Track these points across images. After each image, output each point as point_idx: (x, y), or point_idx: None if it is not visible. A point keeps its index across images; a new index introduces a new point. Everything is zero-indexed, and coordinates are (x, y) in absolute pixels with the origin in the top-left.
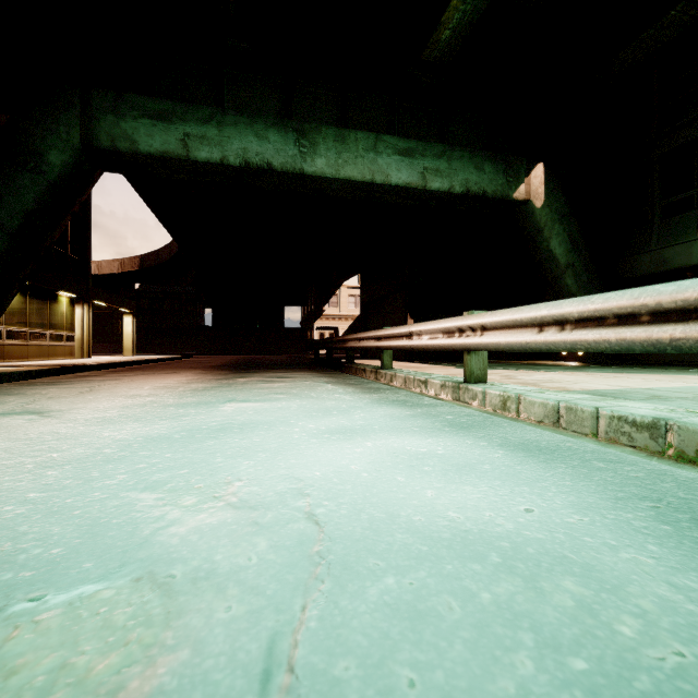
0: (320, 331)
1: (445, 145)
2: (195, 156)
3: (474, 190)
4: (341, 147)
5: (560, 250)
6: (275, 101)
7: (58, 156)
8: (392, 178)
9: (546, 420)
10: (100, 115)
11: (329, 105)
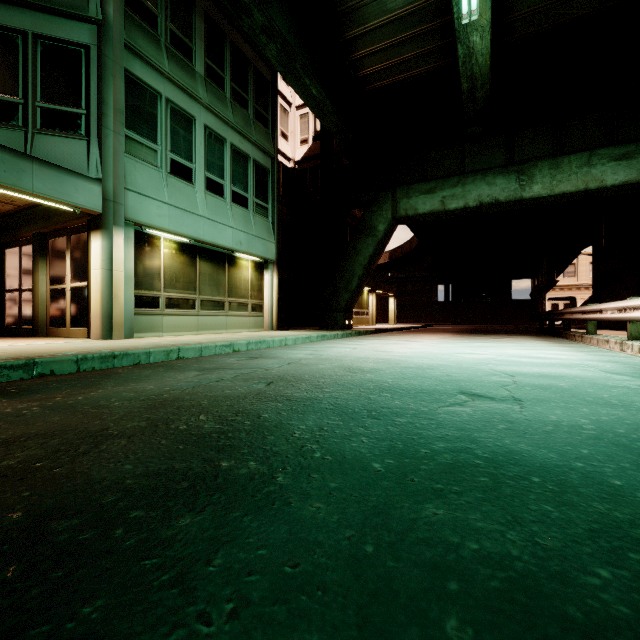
0: (552, 302)
1: None
2: (448, 208)
3: None
4: (555, 172)
5: None
6: (500, 153)
7: (382, 226)
8: (606, 182)
9: None
10: (400, 200)
11: (546, 139)
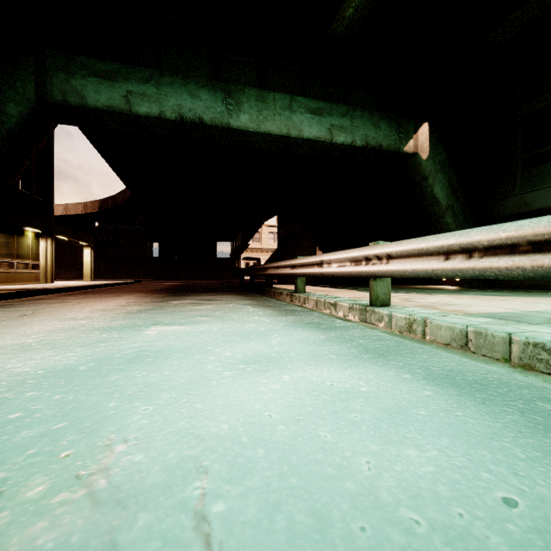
0: (245, 261)
1: (348, 106)
2: (137, 110)
3: (372, 144)
4: (262, 106)
5: (441, 194)
6: (206, 67)
7: (15, 108)
8: (304, 132)
9: (454, 343)
10: (53, 73)
11: (252, 71)
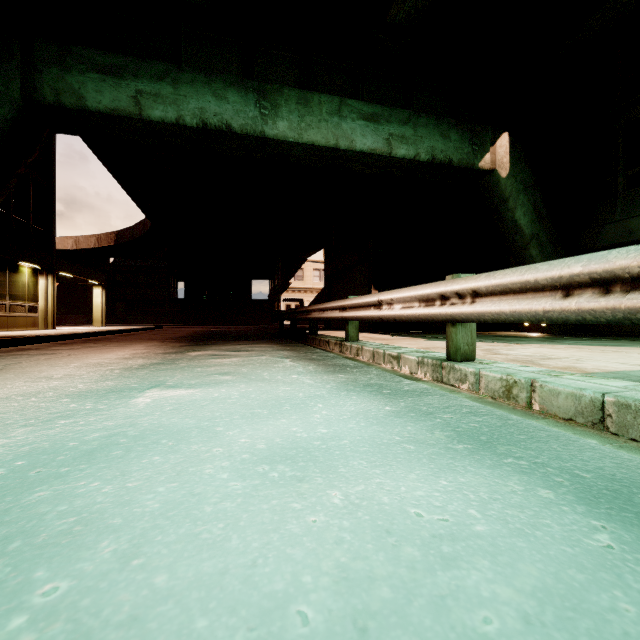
0: (286, 302)
1: (411, 111)
2: (148, 115)
3: (440, 158)
4: (304, 110)
5: (524, 220)
6: (235, 62)
7: None
8: (356, 143)
9: (580, 418)
10: (43, 67)
11: (292, 68)
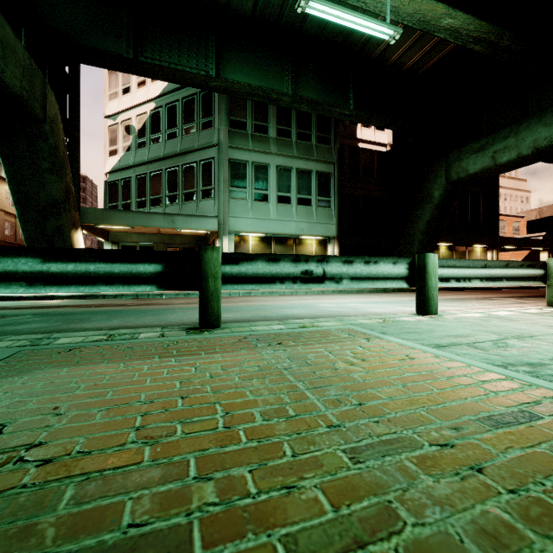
0: None
1: None
2: (499, 162)
3: None
4: None
5: None
6: None
7: (437, 192)
8: None
9: None
10: (452, 165)
11: None
